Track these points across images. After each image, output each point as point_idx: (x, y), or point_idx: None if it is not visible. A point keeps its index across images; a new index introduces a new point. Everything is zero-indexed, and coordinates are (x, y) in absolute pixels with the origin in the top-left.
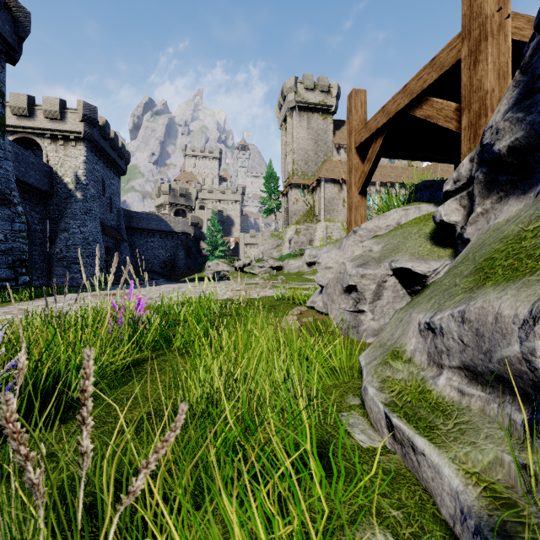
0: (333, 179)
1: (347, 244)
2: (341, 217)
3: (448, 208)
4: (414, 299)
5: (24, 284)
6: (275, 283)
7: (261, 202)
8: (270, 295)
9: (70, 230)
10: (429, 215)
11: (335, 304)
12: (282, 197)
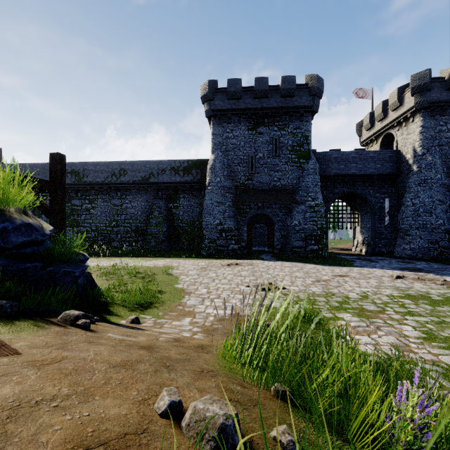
0: None
1: None
2: None
3: None
4: None
5: (311, 251)
6: None
7: None
8: (187, 290)
9: (405, 204)
10: None
11: None
12: None
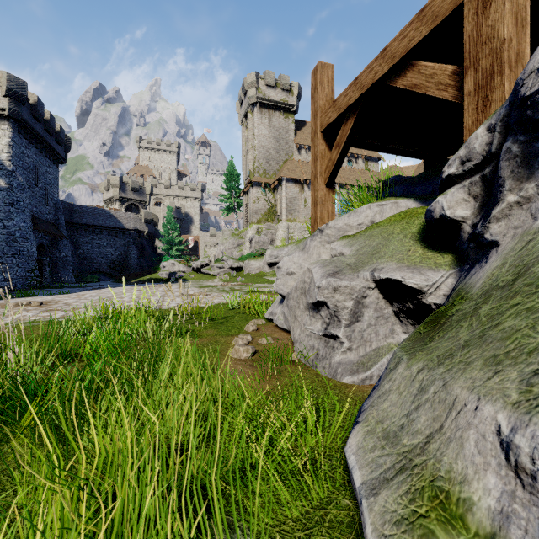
0: (295, 179)
1: (312, 245)
2: (302, 217)
3: (452, 199)
4: (433, 342)
5: None
6: (234, 285)
7: (221, 199)
8: (225, 302)
9: None
10: (411, 211)
11: (299, 321)
12: (243, 195)
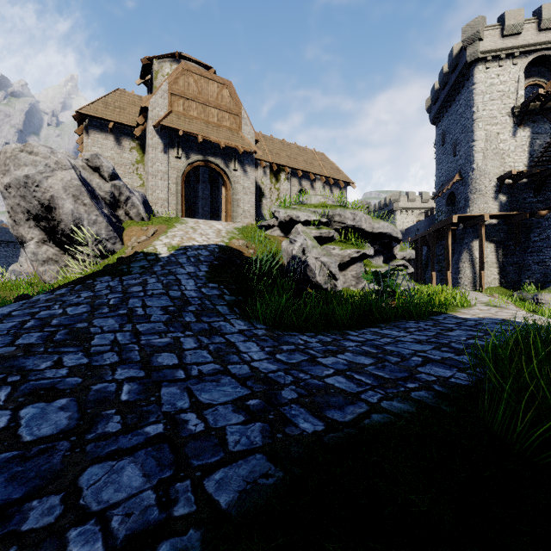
0: None
1: None
2: None
3: None
4: None
5: None
6: None
7: None
8: None
9: None
10: None
11: None
12: None
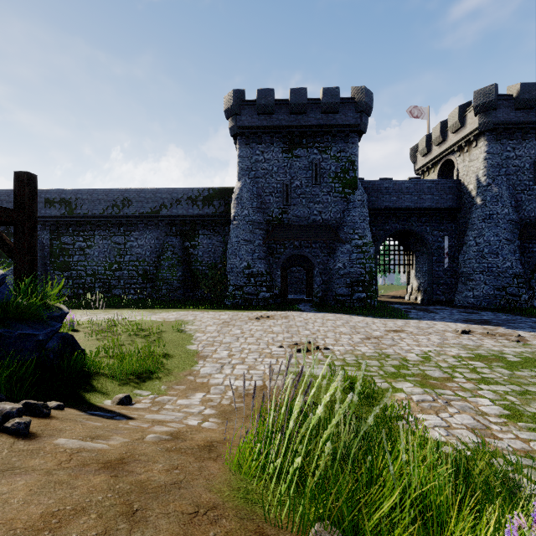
0: None
1: None
2: None
3: None
4: None
5: (358, 299)
6: None
7: None
8: (202, 353)
9: (467, 243)
10: None
11: None
12: None
